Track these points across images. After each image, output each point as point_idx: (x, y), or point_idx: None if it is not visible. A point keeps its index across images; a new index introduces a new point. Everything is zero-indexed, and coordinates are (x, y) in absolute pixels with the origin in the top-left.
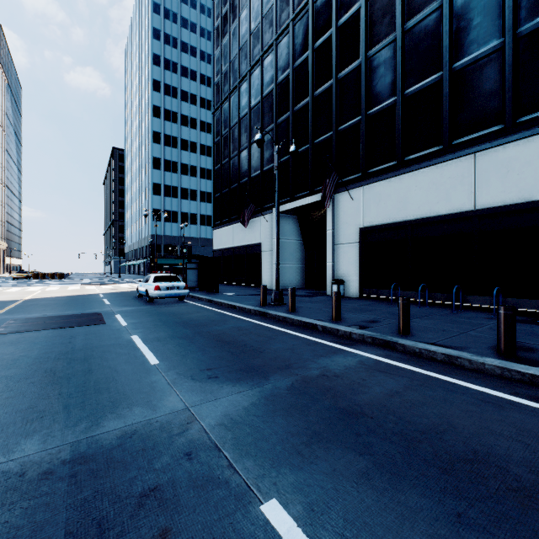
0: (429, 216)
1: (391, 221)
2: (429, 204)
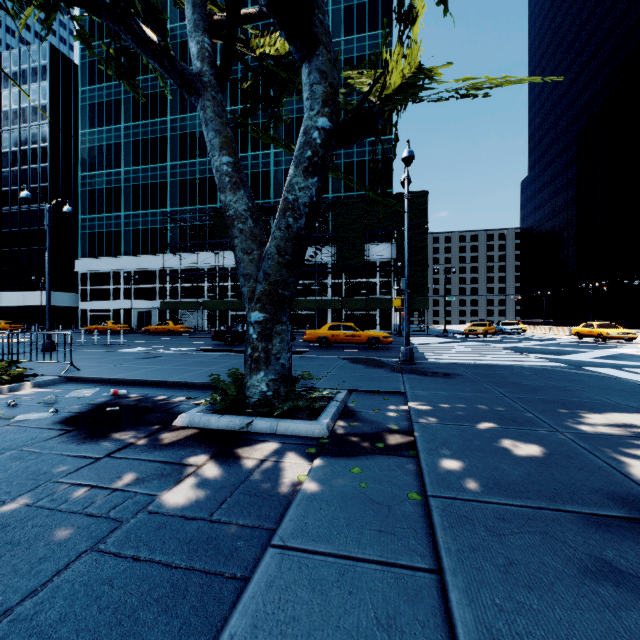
0: (16, 305)
1: (8, 305)
2: (16, 302)
